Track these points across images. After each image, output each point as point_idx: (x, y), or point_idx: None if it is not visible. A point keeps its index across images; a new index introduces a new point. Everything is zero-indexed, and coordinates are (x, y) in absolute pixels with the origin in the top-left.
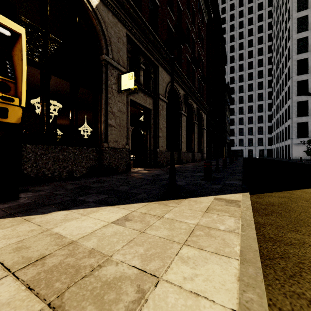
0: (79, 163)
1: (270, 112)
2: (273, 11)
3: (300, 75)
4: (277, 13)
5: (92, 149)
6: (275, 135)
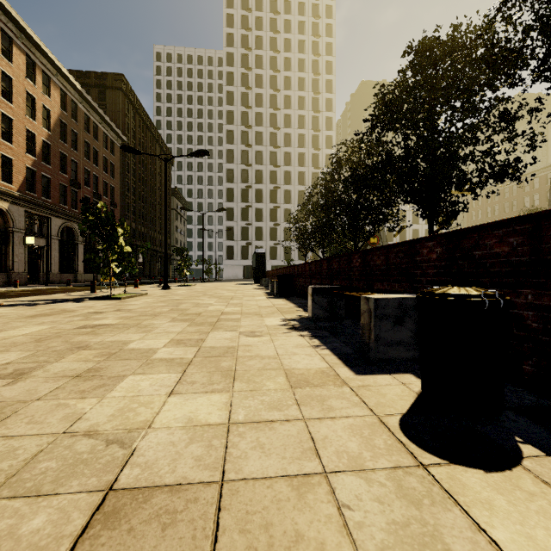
0: None
1: None
2: None
3: (229, 202)
4: None
5: (5, 273)
6: None
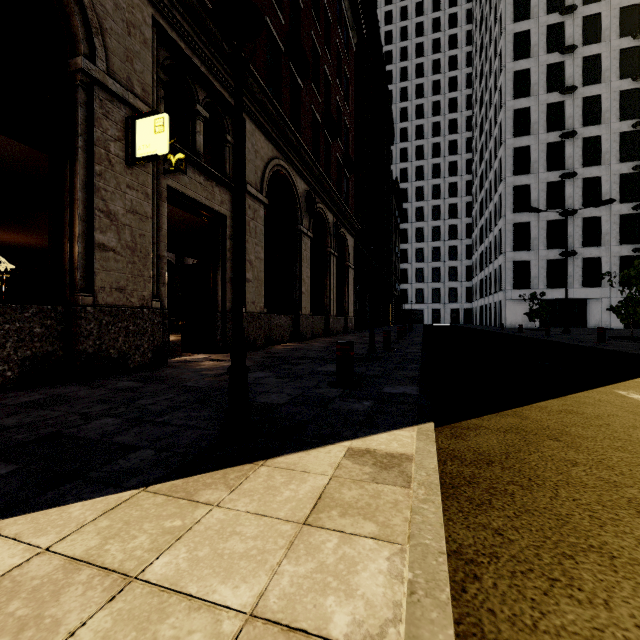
0: None
1: (469, 239)
2: (474, 54)
3: (518, 175)
4: (481, 58)
5: (39, 309)
6: (477, 283)
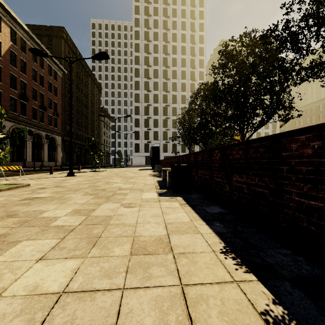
0: None
1: None
2: None
3: (136, 115)
4: None
5: None
6: None
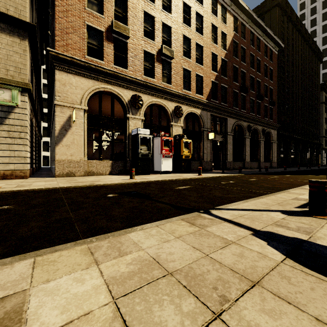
0: (195, 166)
1: None
2: None
3: None
4: None
5: (198, 162)
6: None
